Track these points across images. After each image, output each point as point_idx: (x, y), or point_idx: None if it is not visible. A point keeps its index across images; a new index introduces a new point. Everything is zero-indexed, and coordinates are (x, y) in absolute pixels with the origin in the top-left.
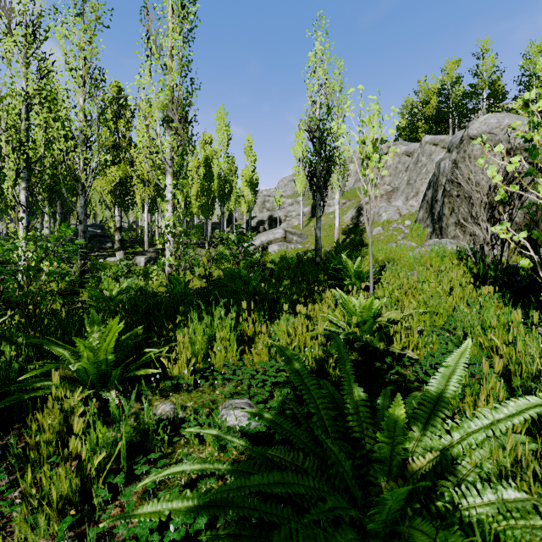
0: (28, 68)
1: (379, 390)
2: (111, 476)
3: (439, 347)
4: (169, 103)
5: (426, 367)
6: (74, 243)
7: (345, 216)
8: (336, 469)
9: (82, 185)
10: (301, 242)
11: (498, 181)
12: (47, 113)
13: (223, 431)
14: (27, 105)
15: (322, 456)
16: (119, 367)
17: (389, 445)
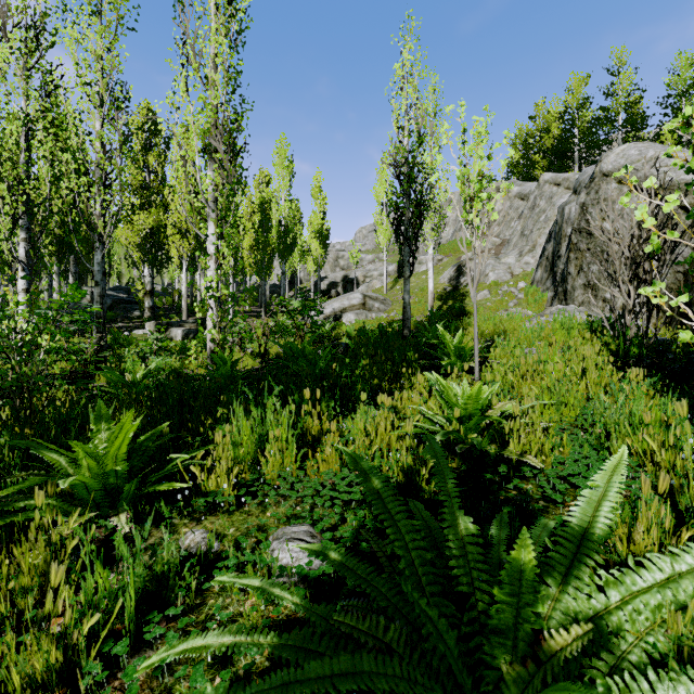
0: (29, 82)
1: (492, 515)
2: (109, 643)
3: (570, 451)
4: (212, 128)
5: (555, 479)
6: (85, 310)
7: (441, 276)
8: (434, 642)
9: (99, 236)
10: (385, 310)
11: (650, 226)
12: (53, 142)
13: (269, 581)
14: (28, 131)
15: (412, 619)
16: (135, 479)
17: (513, 606)
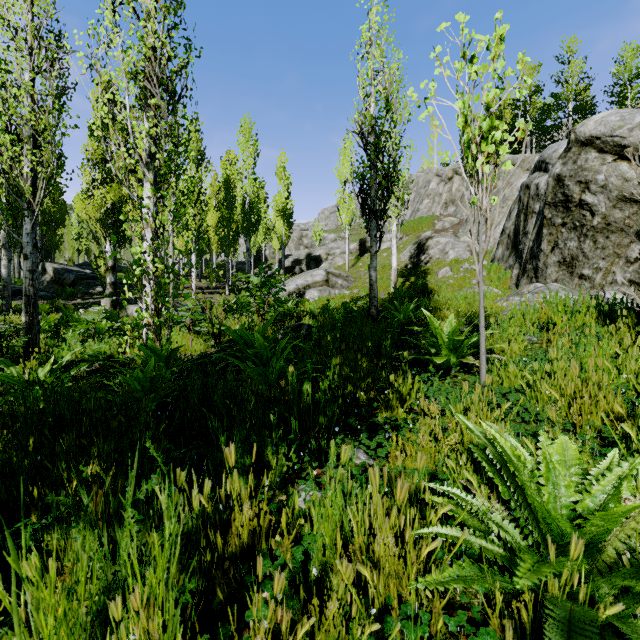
0: None
1: None
2: None
3: None
4: (146, 67)
5: None
6: None
7: (401, 254)
8: None
9: (28, 202)
10: (348, 287)
11: None
12: None
13: None
14: None
15: None
16: None
17: None
